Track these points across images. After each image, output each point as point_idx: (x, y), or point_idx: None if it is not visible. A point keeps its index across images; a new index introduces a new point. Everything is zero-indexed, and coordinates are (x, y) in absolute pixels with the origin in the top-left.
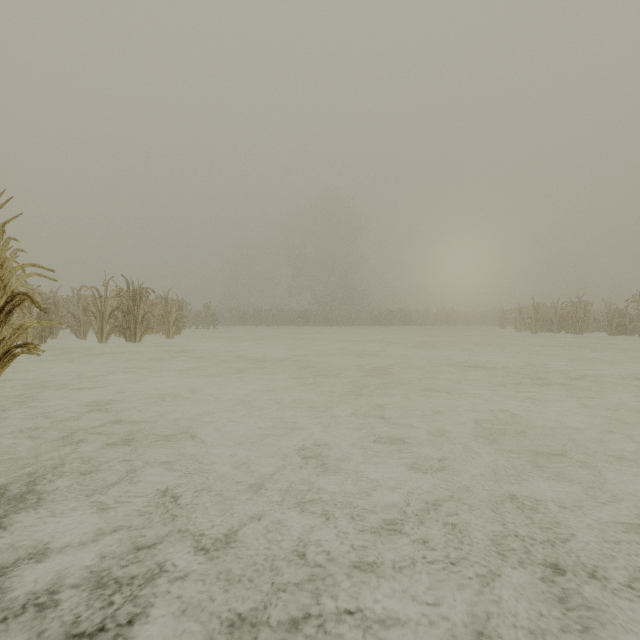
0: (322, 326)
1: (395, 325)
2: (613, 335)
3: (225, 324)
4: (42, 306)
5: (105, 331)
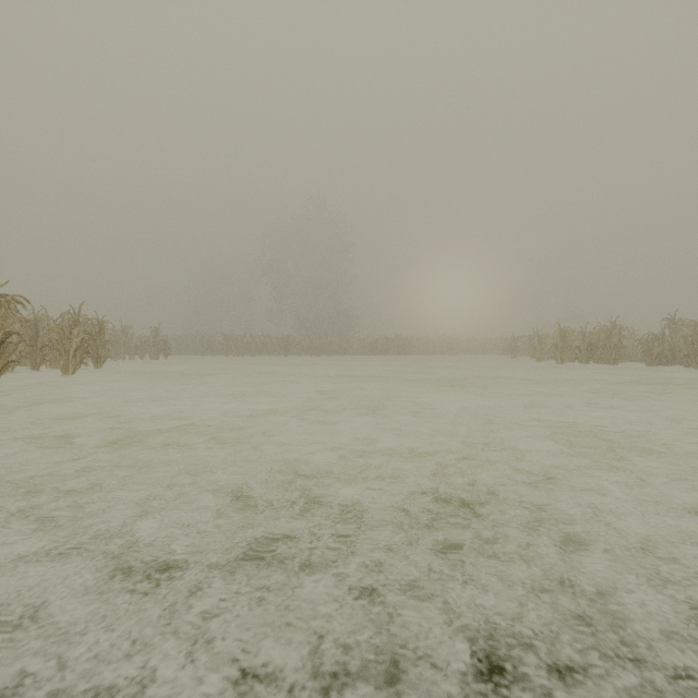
0: (307, 356)
1: (391, 354)
2: (653, 366)
3: (187, 353)
4: None
5: None
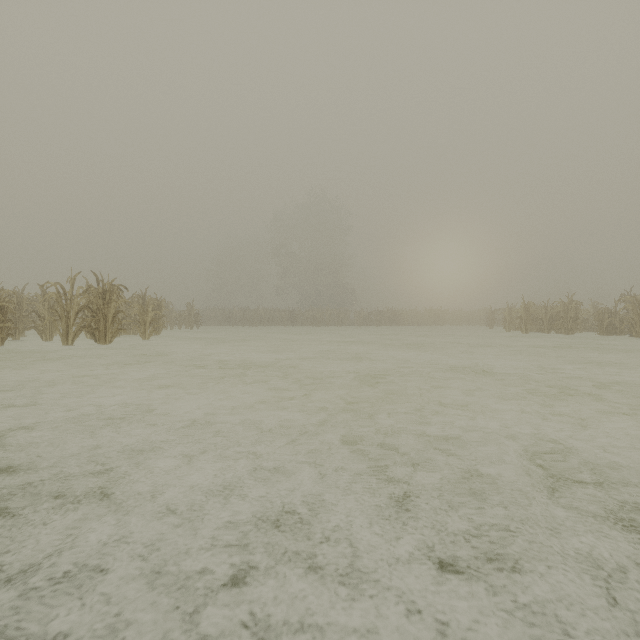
0: (310, 326)
1: (383, 325)
2: (603, 335)
3: (210, 324)
4: None
5: (71, 332)
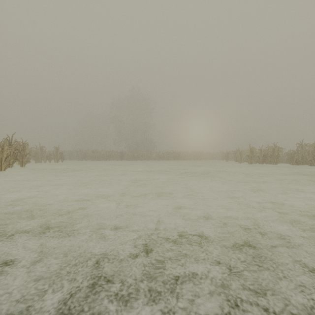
0: (131, 160)
1: (170, 160)
2: (294, 165)
3: (74, 159)
4: None
5: None
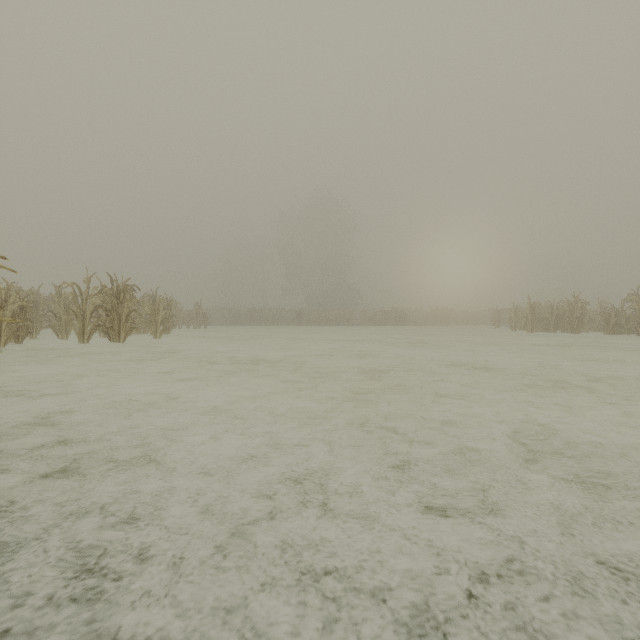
0: (316, 326)
1: (389, 325)
2: (610, 334)
3: (217, 324)
4: (17, 304)
5: (87, 330)
